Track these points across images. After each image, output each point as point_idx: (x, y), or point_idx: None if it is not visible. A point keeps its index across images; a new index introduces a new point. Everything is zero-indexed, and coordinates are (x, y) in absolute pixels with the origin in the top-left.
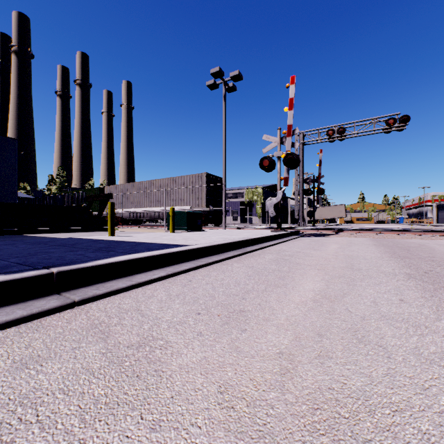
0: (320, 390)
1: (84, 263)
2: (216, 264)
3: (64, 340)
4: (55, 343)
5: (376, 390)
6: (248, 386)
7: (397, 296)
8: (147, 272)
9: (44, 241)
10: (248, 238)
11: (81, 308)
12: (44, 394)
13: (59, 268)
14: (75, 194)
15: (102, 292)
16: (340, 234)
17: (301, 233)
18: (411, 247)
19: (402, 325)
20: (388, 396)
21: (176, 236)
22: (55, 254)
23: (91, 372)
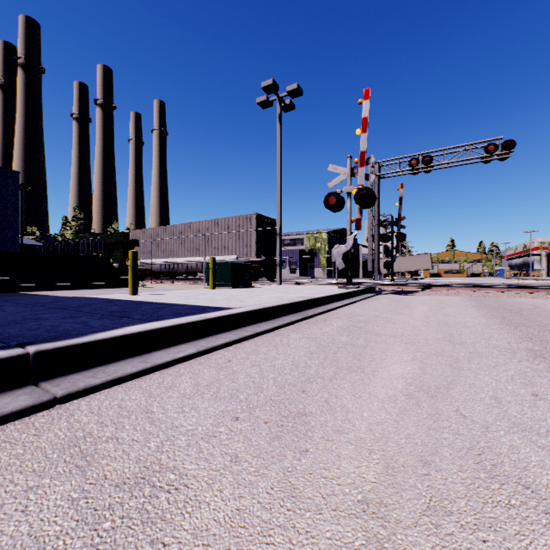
0: None
1: (78, 337)
2: (267, 335)
3: (19, 471)
4: (2, 476)
5: None
6: None
7: (526, 388)
8: (170, 347)
9: (43, 302)
10: (309, 298)
11: (64, 407)
12: None
13: (38, 347)
14: (91, 241)
15: (99, 381)
16: (428, 291)
17: (377, 290)
18: (524, 309)
19: (549, 443)
20: None
21: (217, 294)
22: (47, 321)
23: (40, 545)
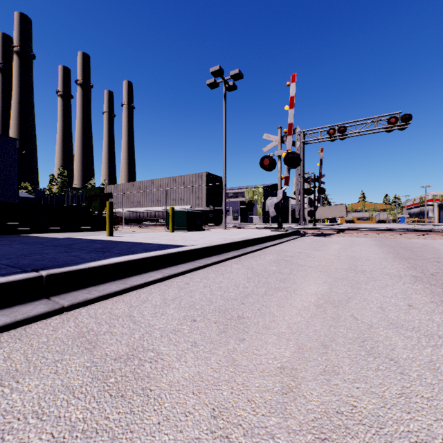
0: (327, 415)
1: (76, 265)
2: (215, 265)
3: (47, 351)
4: (36, 354)
5: (391, 415)
6: (245, 408)
7: (404, 301)
8: (143, 274)
9: (41, 241)
10: (248, 239)
11: (70, 314)
12: (14, 418)
13: (49, 271)
14: (75, 194)
15: (93, 296)
16: (342, 233)
17: (302, 233)
18: (415, 247)
19: (413, 334)
20: (405, 423)
21: (175, 236)
22: (49, 255)
23: (71, 390)
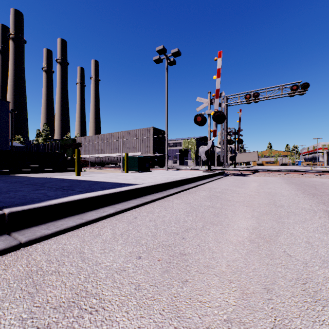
0: None
1: (38, 203)
2: (159, 201)
3: None
4: None
5: None
6: None
7: (327, 236)
8: (98, 209)
9: (21, 180)
10: (185, 178)
11: (26, 250)
12: None
13: (11, 209)
14: (53, 143)
15: (50, 232)
16: (257, 174)
17: (226, 173)
18: (316, 185)
19: None
20: None
21: (129, 176)
22: (21, 192)
23: None
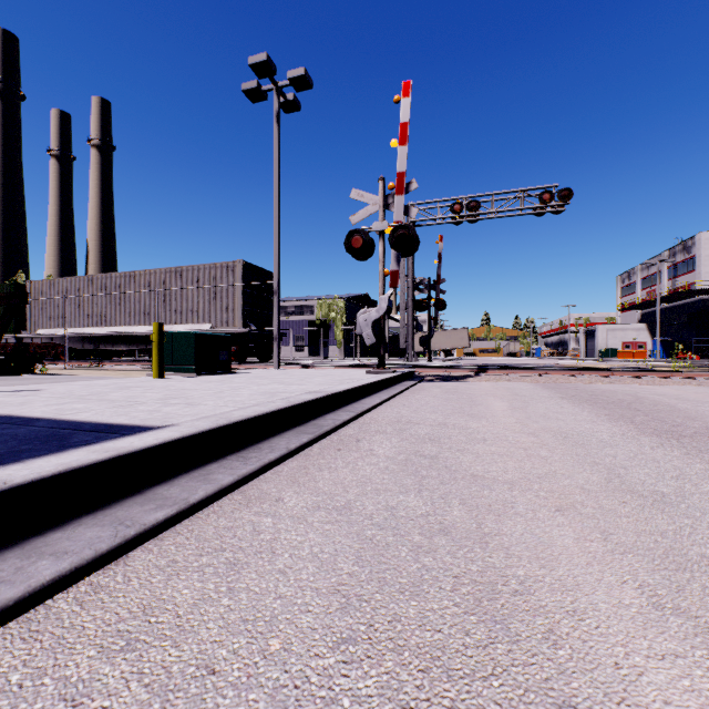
0: None
1: None
2: (223, 503)
3: None
4: None
5: None
6: None
7: None
8: None
9: None
10: (325, 394)
11: None
12: None
13: None
14: None
15: None
16: (484, 375)
17: (418, 375)
18: (630, 402)
19: None
20: None
21: (155, 388)
22: None
23: None
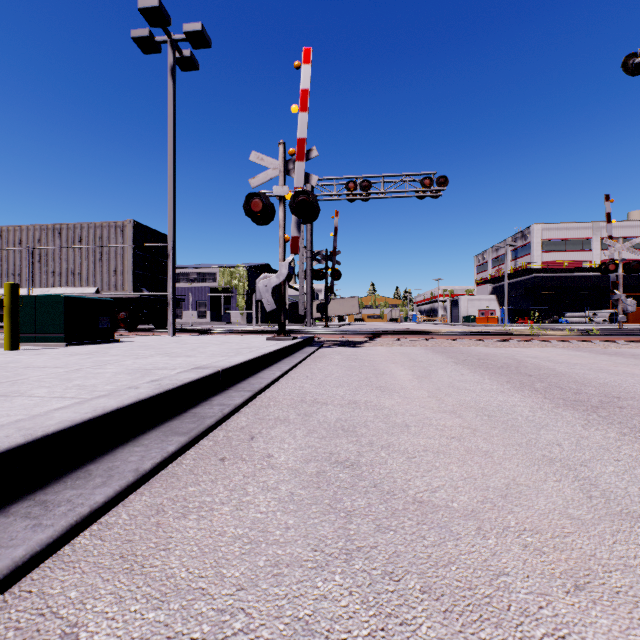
0: None
1: None
2: None
3: None
4: None
5: None
6: None
7: None
8: None
9: None
10: (213, 371)
11: None
12: None
13: None
14: None
15: None
16: (378, 340)
17: (317, 340)
18: (516, 366)
19: None
20: None
21: None
22: None
23: None
